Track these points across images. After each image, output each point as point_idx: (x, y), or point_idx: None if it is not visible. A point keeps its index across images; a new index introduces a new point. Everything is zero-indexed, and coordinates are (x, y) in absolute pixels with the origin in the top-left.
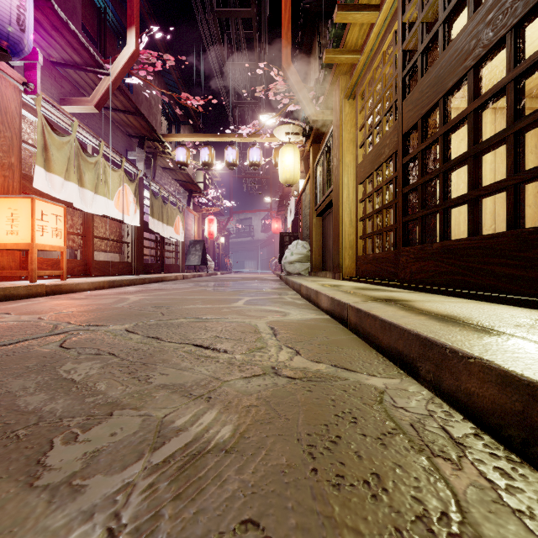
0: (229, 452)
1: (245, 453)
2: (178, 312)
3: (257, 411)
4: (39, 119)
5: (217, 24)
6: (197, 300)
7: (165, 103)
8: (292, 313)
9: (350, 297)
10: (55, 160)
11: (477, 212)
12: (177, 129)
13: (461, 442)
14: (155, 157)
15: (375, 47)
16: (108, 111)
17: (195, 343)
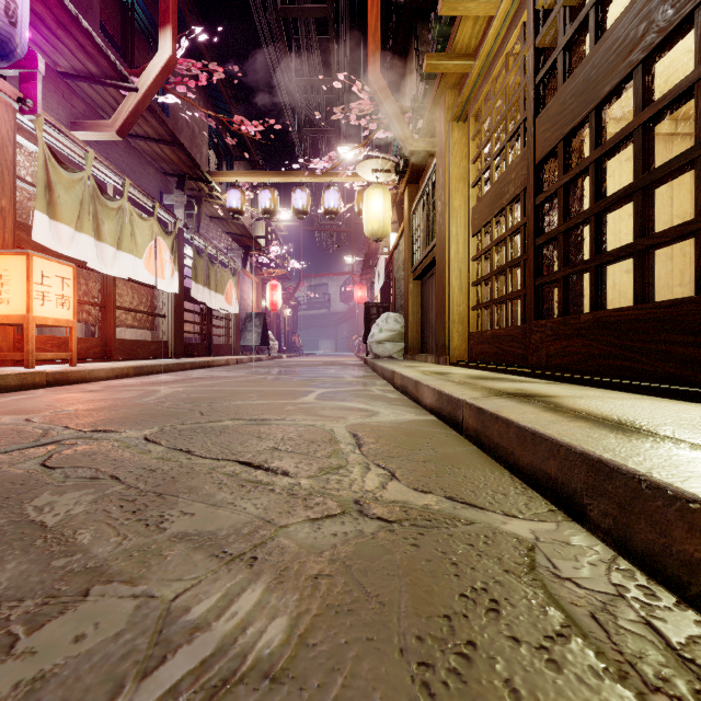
0: (277, 681)
1: (306, 683)
2: (224, 410)
3: (331, 586)
4: (39, 149)
5: (281, 26)
6: (251, 393)
7: (213, 132)
8: (383, 413)
9: (465, 390)
10: (62, 204)
11: (647, 269)
12: (229, 166)
13: (690, 656)
14: (200, 202)
15: (495, 48)
16: (135, 140)
17: (242, 459)
